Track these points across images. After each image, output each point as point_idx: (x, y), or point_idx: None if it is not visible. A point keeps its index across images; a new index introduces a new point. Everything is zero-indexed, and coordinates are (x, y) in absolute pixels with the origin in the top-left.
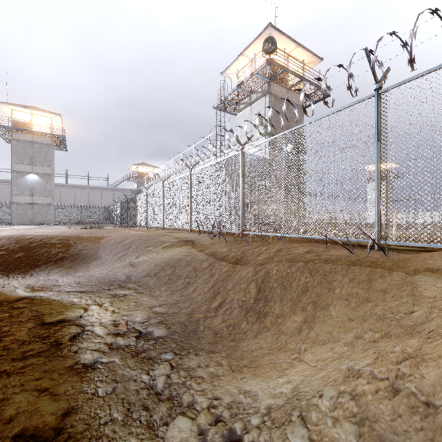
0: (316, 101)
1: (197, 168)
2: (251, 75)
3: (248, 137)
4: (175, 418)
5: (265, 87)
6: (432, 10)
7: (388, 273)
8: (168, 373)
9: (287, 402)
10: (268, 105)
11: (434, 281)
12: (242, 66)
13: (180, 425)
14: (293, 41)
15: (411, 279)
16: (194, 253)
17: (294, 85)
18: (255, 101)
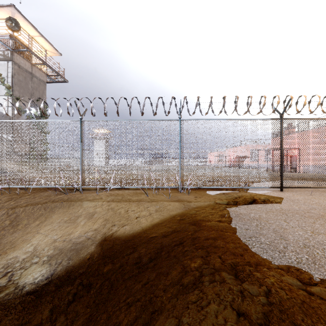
0: (57, 82)
1: None
2: None
3: None
4: None
5: (8, 53)
6: (99, 97)
7: (75, 202)
8: None
9: (32, 254)
10: (11, 70)
11: (87, 202)
12: None
13: None
14: (37, 30)
15: (82, 203)
16: None
17: (38, 64)
18: None
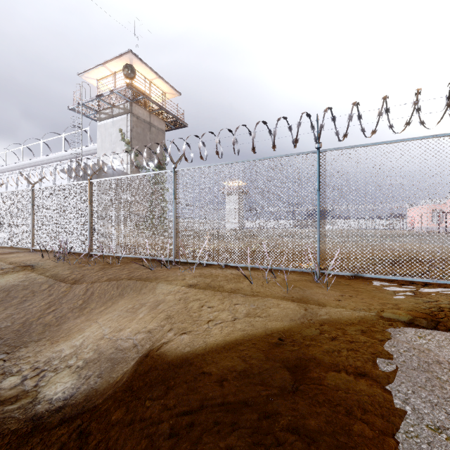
0: (176, 128)
1: (46, 168)
2: (111, 91)
3: (94, 172)
4: (7, 379)
5: (127, 106)
6: (195, 135)
7: (150, 283)
8: (1, 364)
9: (74, 351)
10: (130, 124)
11: (162, 285)
12: (104, 75)
13: (10, 380)
14: (154, 72)
15: (156, 285)
16: (33, 278)
17: (155, 111)
18: (118, 116)
